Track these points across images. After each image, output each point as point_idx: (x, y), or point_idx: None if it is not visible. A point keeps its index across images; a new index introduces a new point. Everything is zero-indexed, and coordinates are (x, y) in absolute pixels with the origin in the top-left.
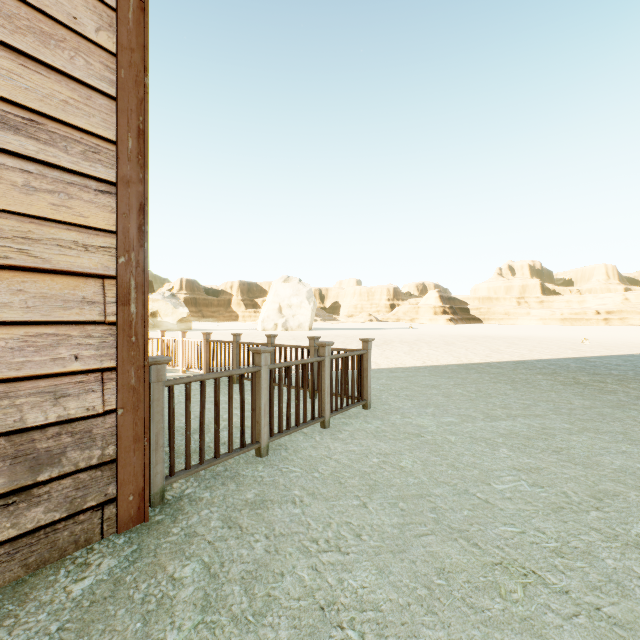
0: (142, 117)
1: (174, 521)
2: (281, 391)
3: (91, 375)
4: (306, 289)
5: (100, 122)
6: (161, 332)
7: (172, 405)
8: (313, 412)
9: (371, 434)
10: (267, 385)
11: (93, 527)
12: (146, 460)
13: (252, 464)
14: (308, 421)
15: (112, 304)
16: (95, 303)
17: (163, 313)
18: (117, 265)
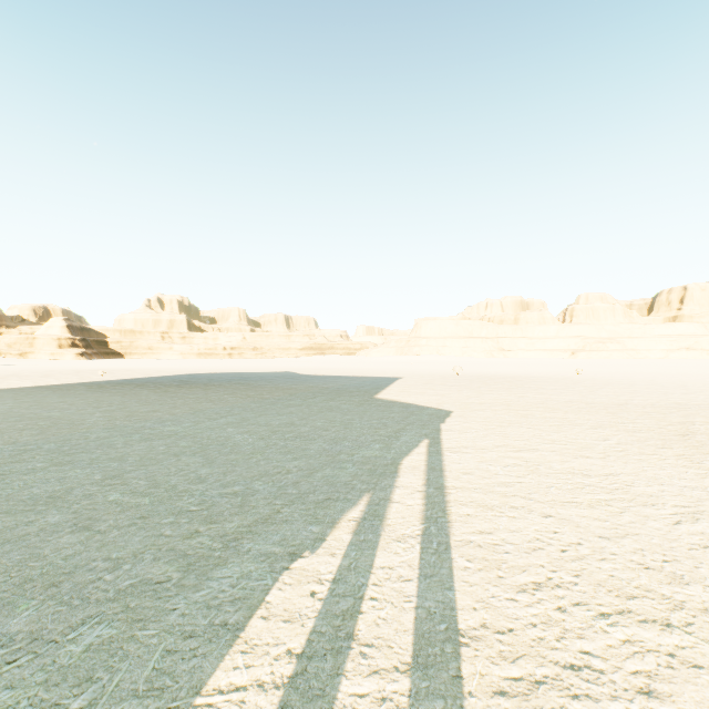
0: None
1: None
2: None
3: None
4: None
5: None
6: None
7: None
8: None
9: None
10: None
11: None
12: None
13: None
14: None
15: None
16: None
17: None
18: None
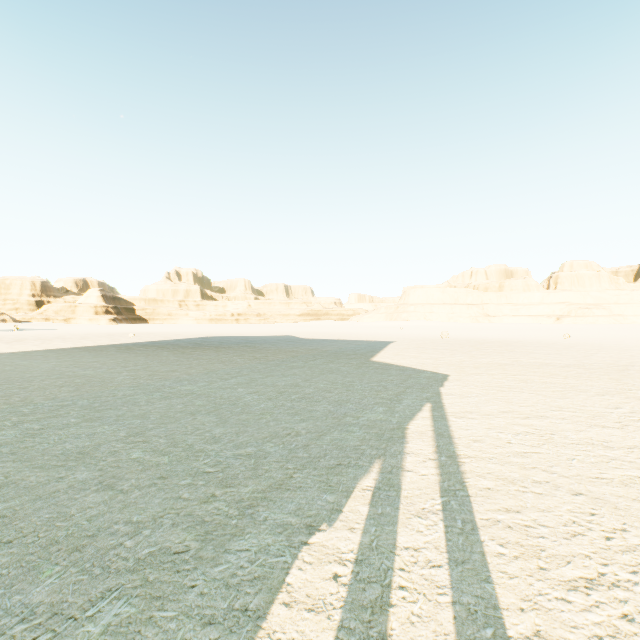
0: None
1: None
2: None
3: None
4: None
5: None
6: None
7: None
8: None
9: None
10: None
11: None
12: None
13: None
14: None
15: None
16: None
17: None
18: None
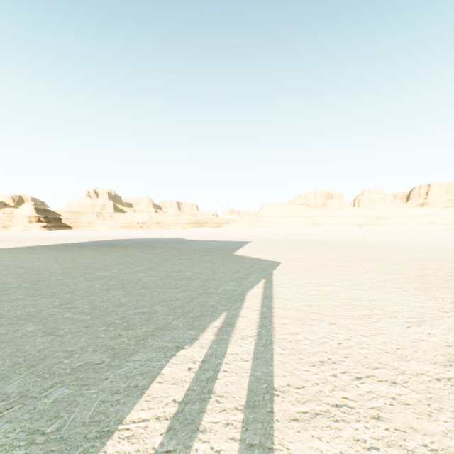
0: None
1: None
2: None
3: None
4: None
5: None
6: None
7: None
8: None
9: None
10: None
11: None
12: None
13: None
14: None
15: None
16: None
17: None
18: None
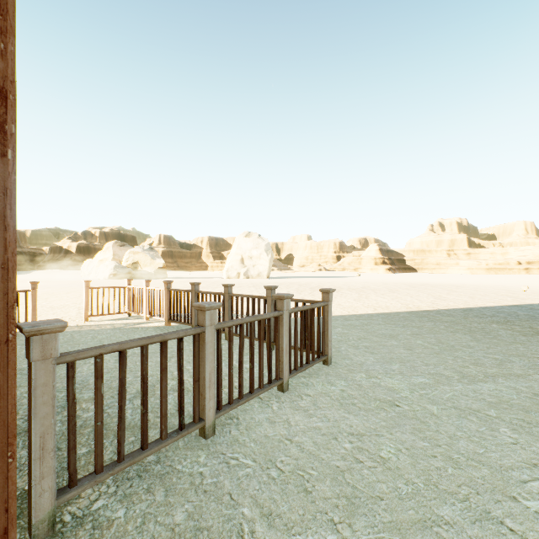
0: None
1: None
2: (231, 354)
3: None
4: (264, 243)
5: None
6: (127, 281)
7: (72, 388)
8: (270, 375)
9: (336, 401)
10: (213, 349)
11: None
12: (10, 486)
13: (193, 450)
14: (264, 385)
15: None
16: None
17: (143, 263)
18: None
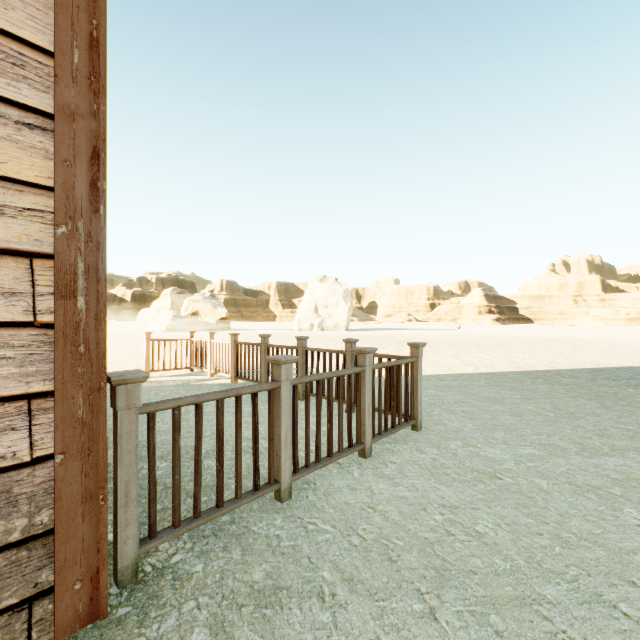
0: (96, 20)
1: (141, 622)
2: (308, 413)
3: (9, 405)
4: (342, 288)
5: (26, 20)
6: (190, 333)
7: (152, 439)
8: (350, 438)
9: (426, 470)
10: (289, 406)
11: (13, 637)
12: (102, 528)
13: (268, 513)
14: (344, 449)
15: (47, 296)
16: (17, 295)
17: (203, 313)
18: (54, 238)
